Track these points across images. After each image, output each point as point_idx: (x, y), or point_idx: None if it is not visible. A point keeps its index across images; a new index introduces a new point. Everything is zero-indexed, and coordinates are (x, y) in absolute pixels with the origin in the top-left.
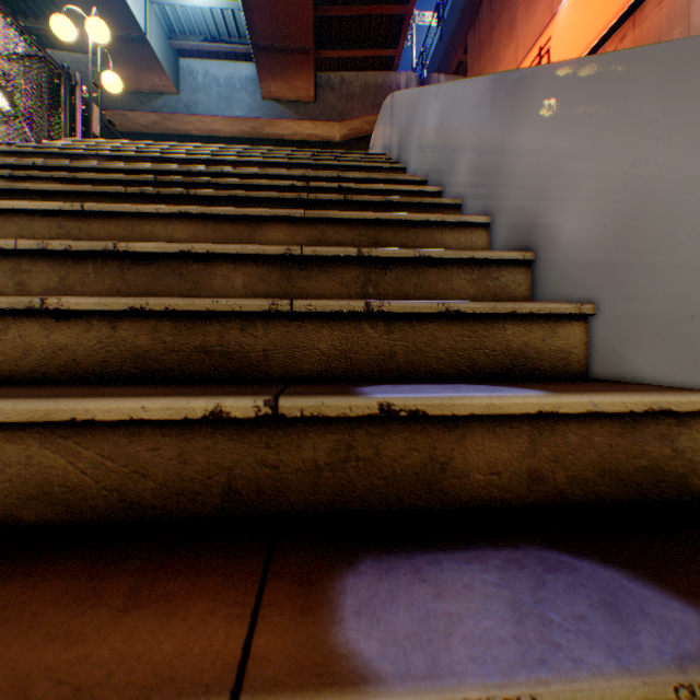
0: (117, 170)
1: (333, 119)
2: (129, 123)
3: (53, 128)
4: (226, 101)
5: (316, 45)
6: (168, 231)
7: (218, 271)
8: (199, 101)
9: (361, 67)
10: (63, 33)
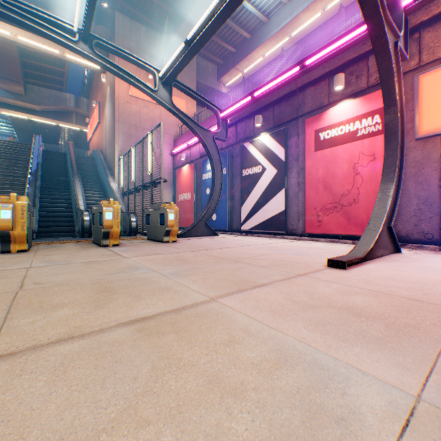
0: None
1: (35, 104)
2: None
3: None
4: None
5: (26, 76)
6: None
7: (3, 165)
8: None
9: (50, 86)
10: None
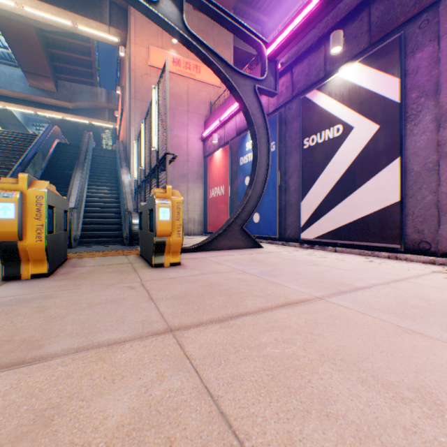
0: None
1: (67, 101)
2: None
3: None
4: (11, 84)
5: (57, 71)
6: None
7: (0, 157)
8: None
9: (81, 81)
10: None
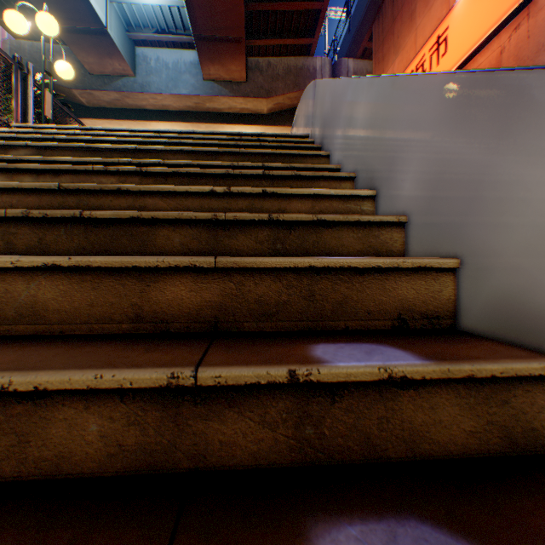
0: (29, 169)
1: (261, 96)
2: (95, 99)
3: (2, 114)
4: (174, 81)
5: (247, 35)
6: (31, 288)
7: (57, 412)
8: (152, 81)
9: (284, 53)
10: (16, 26)
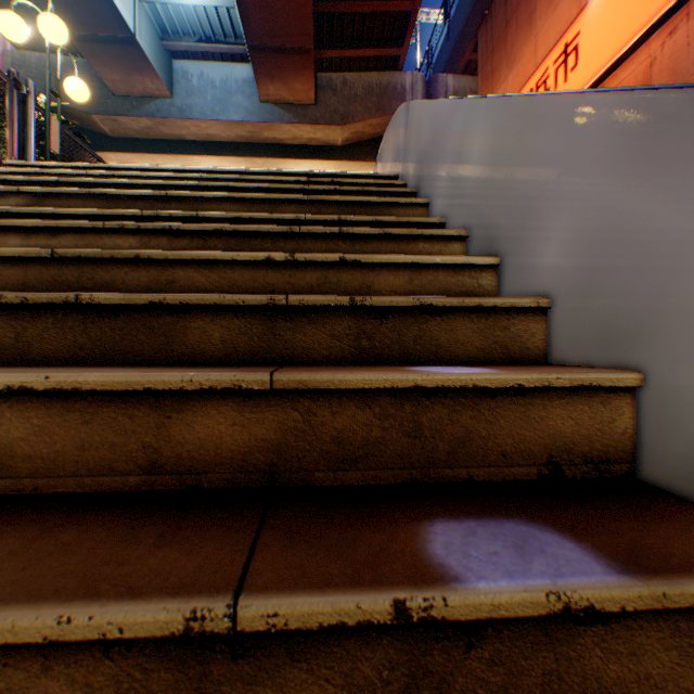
0: (16, 226)
1: (334, 122)
2: (121, 128)
3: None
4: (222, 104)
5: (317, 44)
6: None
7: None
8: (194, 104)
9: (364, 67)
10: (11, 32)
